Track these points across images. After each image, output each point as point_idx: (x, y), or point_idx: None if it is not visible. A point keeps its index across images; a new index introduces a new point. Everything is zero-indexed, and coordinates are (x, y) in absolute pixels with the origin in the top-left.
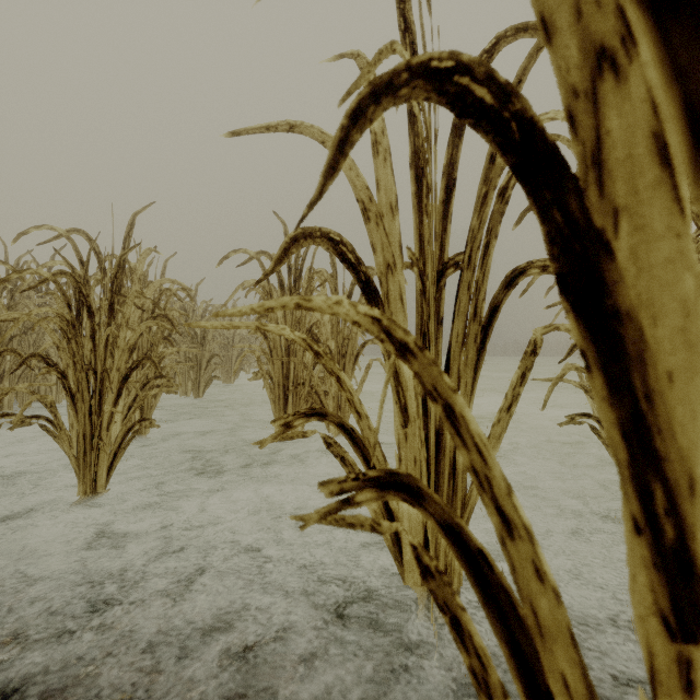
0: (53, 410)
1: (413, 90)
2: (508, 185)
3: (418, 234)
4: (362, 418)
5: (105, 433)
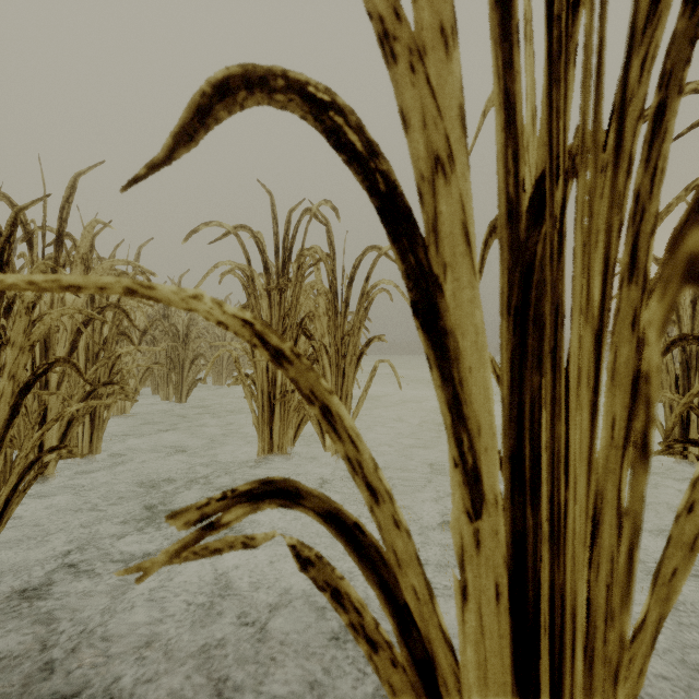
0: None
1: None
2: None
3: (502, 92)
4: (380, 499)
5: None
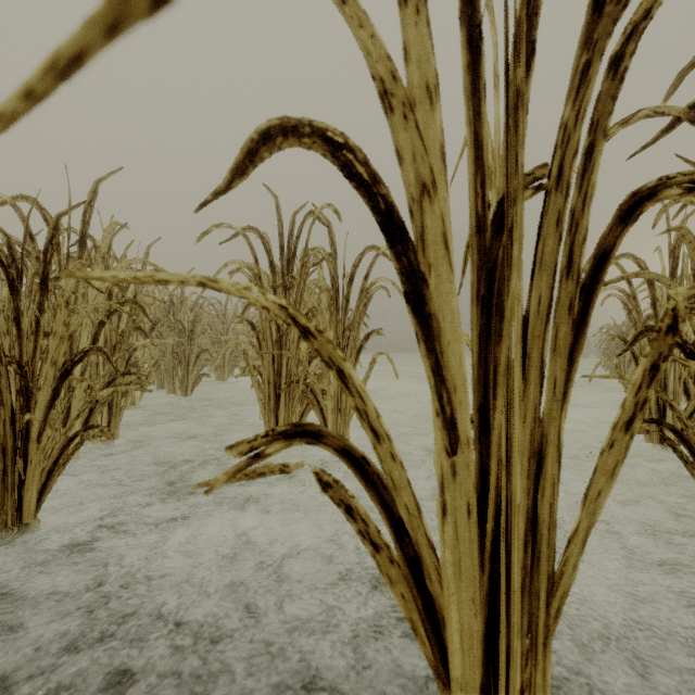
0: None
1: None
2: (623, 50)
3: (472, 135)
4: (381, 439)
5: (35, 446)
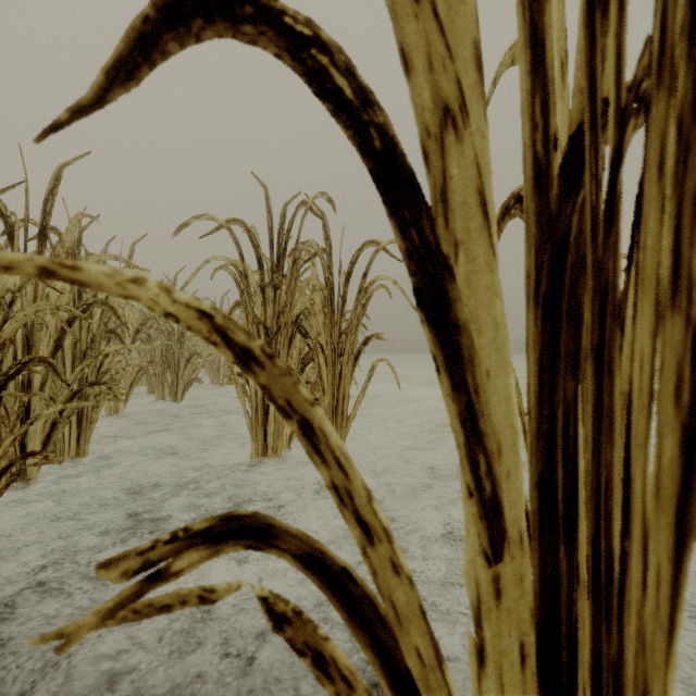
0: None
1: None
2: None
3: (527, 26)
4: (374, 538)
5: None
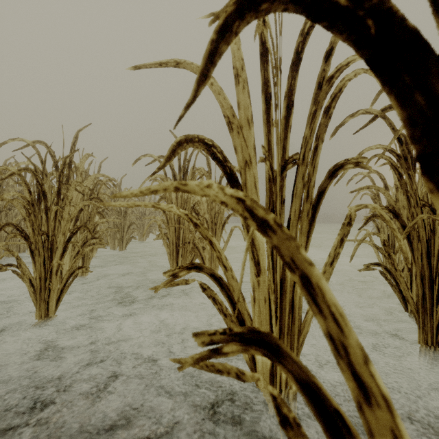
0: (18, 262)
1: (272, 3)
2: (330, 105)
3: (267, 140)
4: (227, 270)
5: (54, 277)
